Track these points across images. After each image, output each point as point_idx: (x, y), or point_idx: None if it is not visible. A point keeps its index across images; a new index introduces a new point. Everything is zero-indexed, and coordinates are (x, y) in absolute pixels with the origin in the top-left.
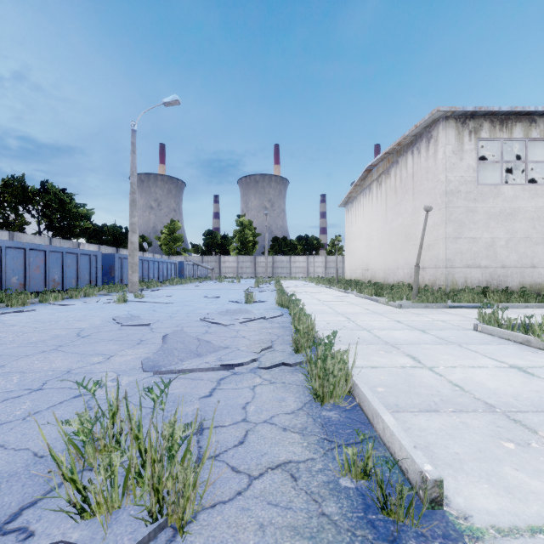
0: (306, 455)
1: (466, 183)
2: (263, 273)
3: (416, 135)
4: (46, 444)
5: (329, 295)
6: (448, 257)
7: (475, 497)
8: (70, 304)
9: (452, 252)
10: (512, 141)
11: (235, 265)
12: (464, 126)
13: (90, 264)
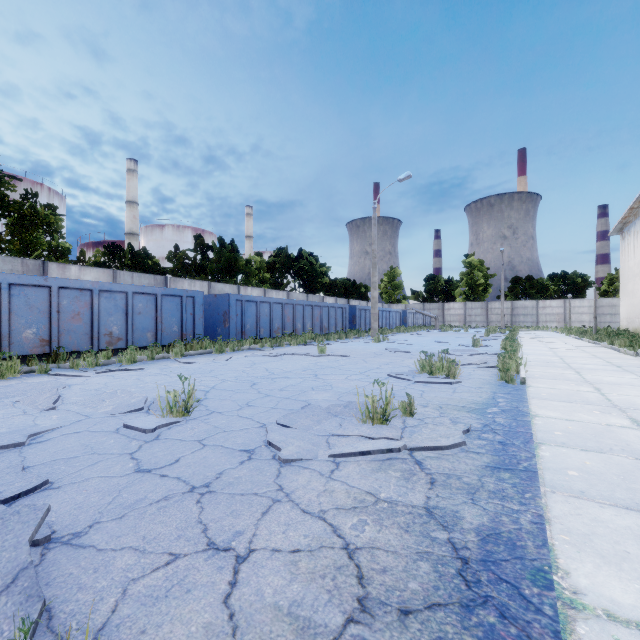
0: (489, 378)
1: None
2: (498, 321)
3: None
4: (415, 365)
5: (568, 345)
6: None
7: (539, 385)
8: (346, 342)
9: None
10: None
11: (461, 313)
12: None
13: (342, 315)
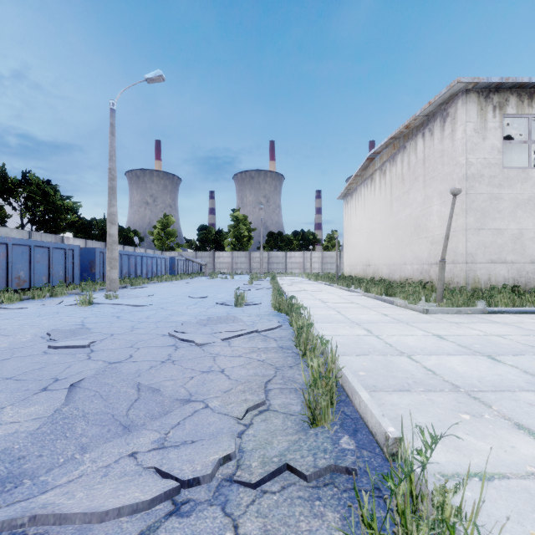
0: None
1: (489, 166)
2: (259, 268)
3: (429, 115)
4: None
5: (332, 294)
6: (469, 250)
7: None
8: (21, 308)
9: (474, 245)
10: (534, 123)
11: (229, 261)
12: (487, 100)
13: (65, 259)
